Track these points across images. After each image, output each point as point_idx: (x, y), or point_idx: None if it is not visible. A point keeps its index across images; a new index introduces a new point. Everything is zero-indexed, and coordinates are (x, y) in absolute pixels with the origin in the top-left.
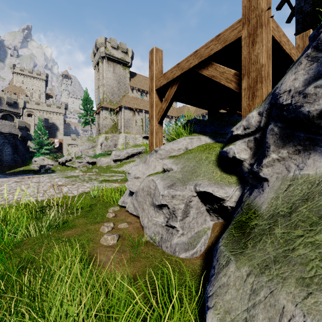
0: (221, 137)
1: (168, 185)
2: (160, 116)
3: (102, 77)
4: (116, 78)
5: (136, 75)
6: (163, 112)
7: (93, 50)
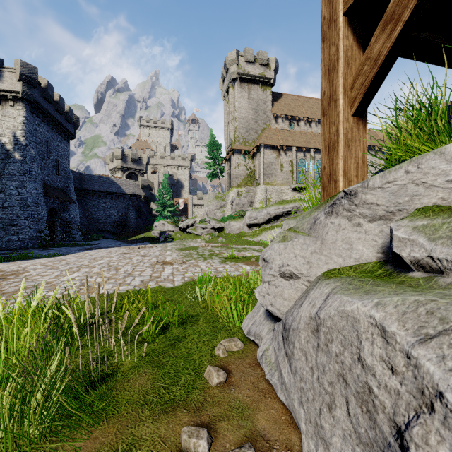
0: None
1: None
2: (361, 88)
3: (234, 108)
4: (252, 105)
5: (282, 96)
6: (374, 70)
7: (222, 73)
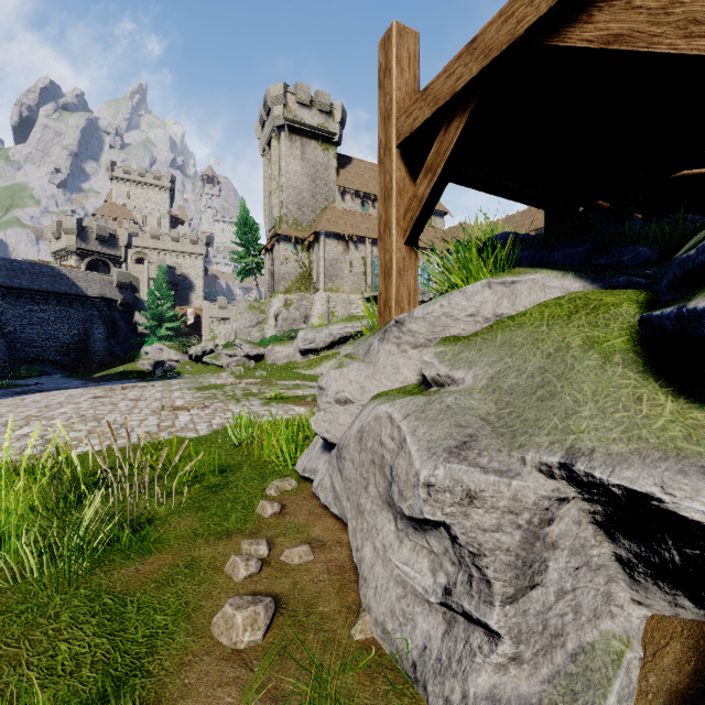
0: (620, 273)
1: (450, 447)
2: (410, 221)
3: (279, 170)
4: (308, 170)
5: (352, 161)
6: (420, 209)
7: (261, 114)
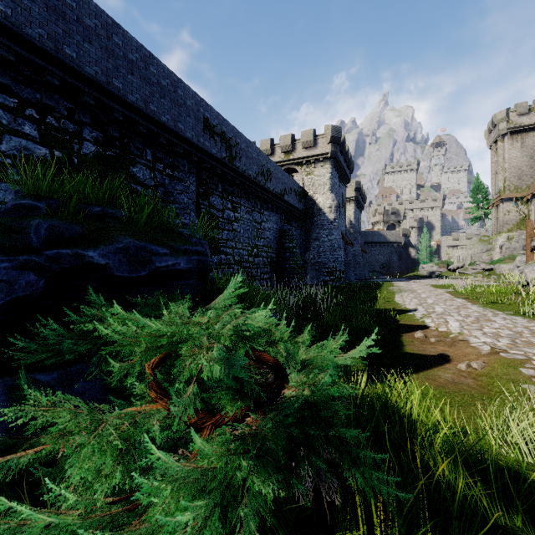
0: None
1: None
2: (530, 249)
3: (503, 159)
4: (526, 153)
5: None
6: (531, 248)
7: (488, 127)
